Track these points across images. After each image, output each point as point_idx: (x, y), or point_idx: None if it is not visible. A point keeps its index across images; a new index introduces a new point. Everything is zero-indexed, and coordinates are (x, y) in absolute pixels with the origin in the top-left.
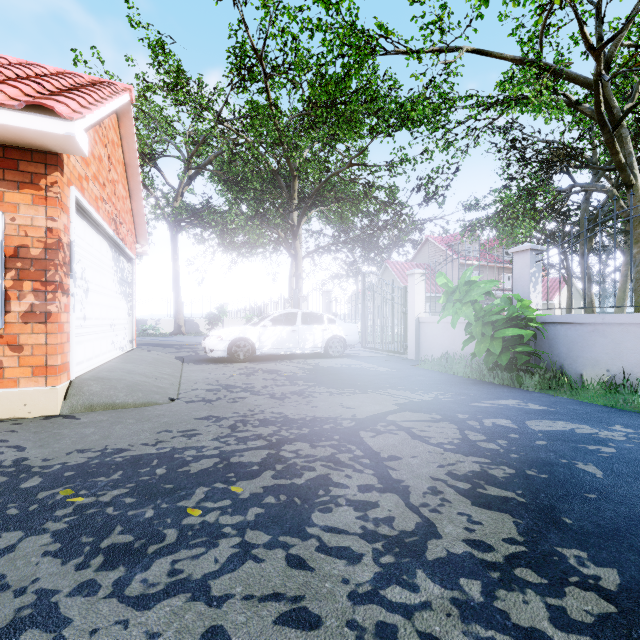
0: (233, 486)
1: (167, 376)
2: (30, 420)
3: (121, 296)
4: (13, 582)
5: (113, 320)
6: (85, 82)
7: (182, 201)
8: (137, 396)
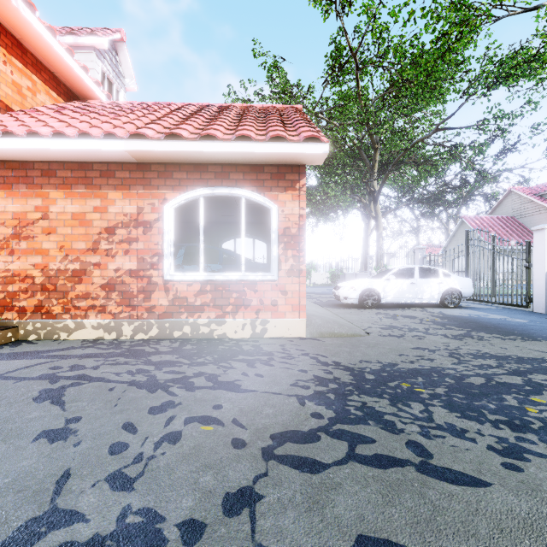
0: (531, 398)
1: (335, 316)
2: (294, 339)
3: None
4: (465, 428)
5: None
6: (280, 110)
7: None
8: (345, 329)
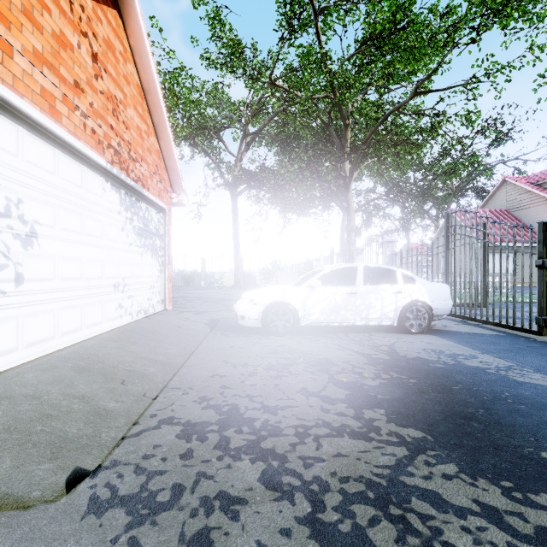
0: None
1: (155, 368)
2: None
3: (143, 250)
4: None
5: (122, 279)
6: None
7: (242, 167)
8: None
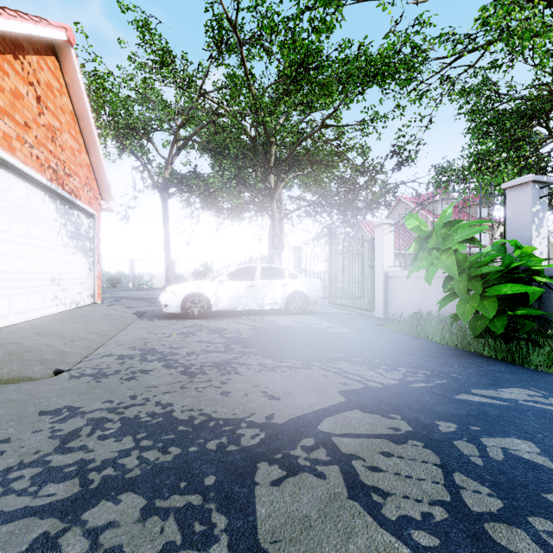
0: None
1: (94, 336)
2: None
3: (75, 250)
4: None
5: (57, 274)
6: None
7: (173, 170)
8: (9, 368)
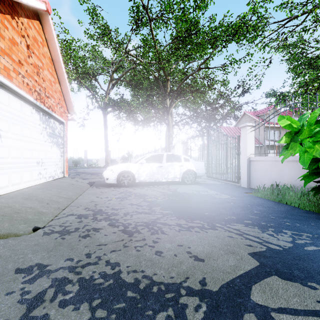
0: None
1: (62, 199)
2: None
3: (52, 144)
4: None
5: (41, 159)
6: None
7: (109, 98)
8: (1, 227)
